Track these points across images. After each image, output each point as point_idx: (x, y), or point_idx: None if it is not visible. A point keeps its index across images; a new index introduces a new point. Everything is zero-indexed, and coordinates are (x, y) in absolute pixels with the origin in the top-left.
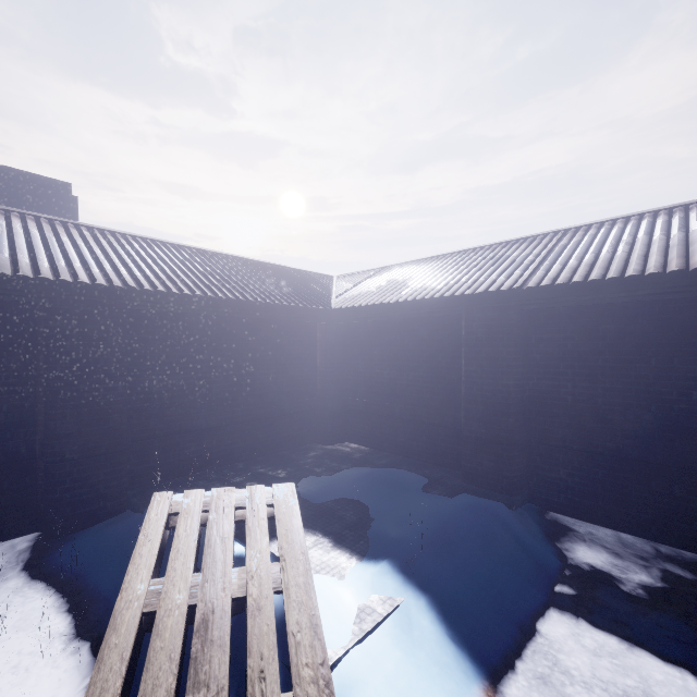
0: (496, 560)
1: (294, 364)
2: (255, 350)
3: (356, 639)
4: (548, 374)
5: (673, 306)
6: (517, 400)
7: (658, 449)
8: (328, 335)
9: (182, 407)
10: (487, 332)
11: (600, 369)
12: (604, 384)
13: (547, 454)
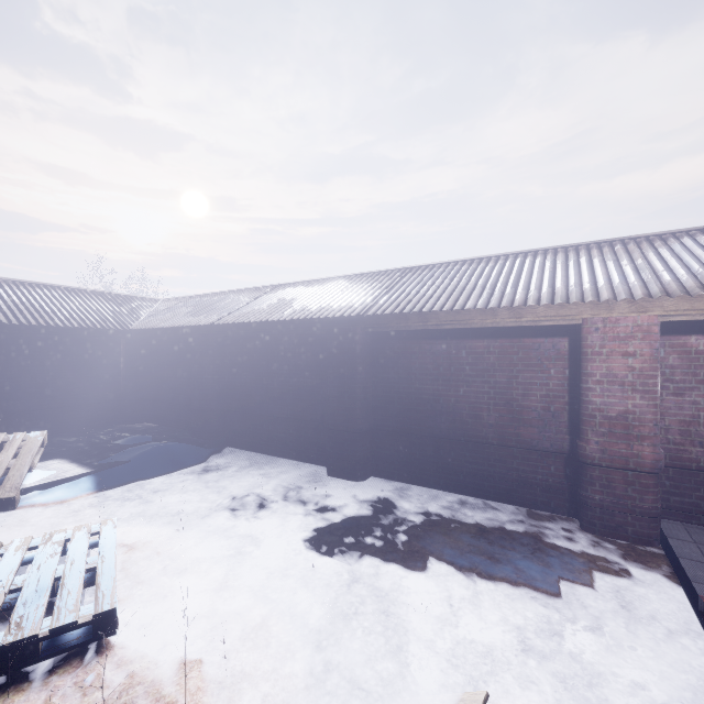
0: (153, 460)
1: (99, 368)
2: (61, 358)
3: (46, 482)
4: (232, 372)
5: (270, 338)
6: (213, 387)
7: (264, 408)
8: (128, 348)
9: None
10: (200, 349)
11: (249, 369)
12: (250, 377)
13: (232, 416)
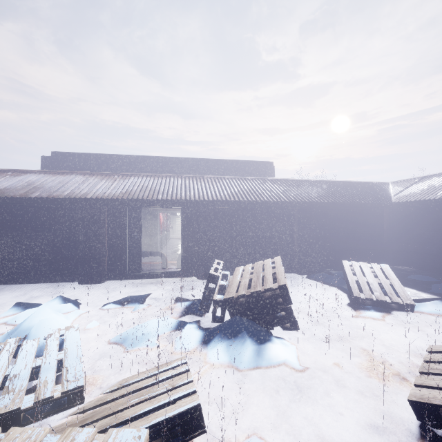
0: None
1: (372, 228)
2: (355, 221)
3: (417, 298)
4: None
5: None
6: None
7: None
8: (390, 215)
9: (329, 242)
10: None
11: None
12: None
13: None
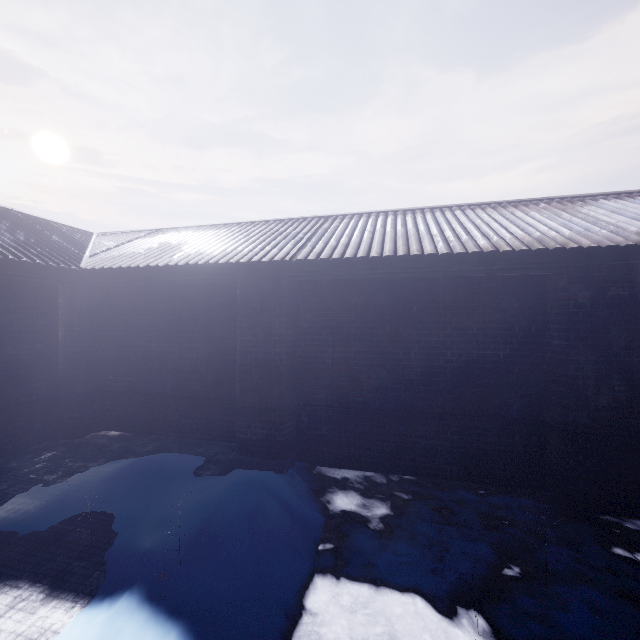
0: (264, 540)
1: (17, 338)
2: None
3: None
4: (314, 341)
5: (400, 284)
6: (288, 367)
7: (391, 398)
8: (75, 302)
9: None
10: (261, 301)
11: (353, 336)
12: (356, 348)
13: (313, 414)
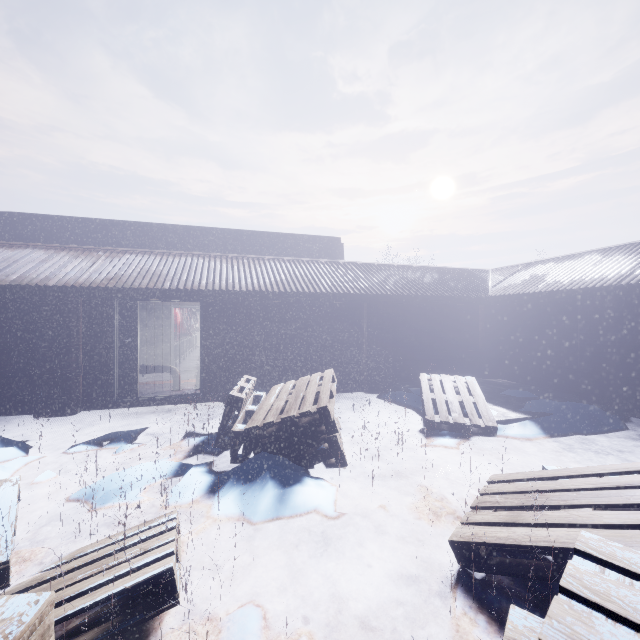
0: (578, 417)
1: (464, 329)
2: (442, 321)
3: (503, 419)
4: (639, 336)
5: None
6: (614, 350)
7: None
8: (486, 312)
9: (409, 348)
10: (593, 311)
11: None
12: None
13: (638, 384)
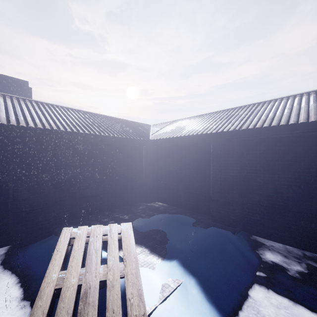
0: (228, 260)
1: (132, 165)
2: (114, 159)
3: (160, 301)
4: (251, 170)
5: (312, 138)
6: (237, 182)
7: (304, 206)
8: (148, 152)
9: (79, 186)
10: (223, 150)
11: (276, 168)
12: (278, 175)
13: (251, 208)
